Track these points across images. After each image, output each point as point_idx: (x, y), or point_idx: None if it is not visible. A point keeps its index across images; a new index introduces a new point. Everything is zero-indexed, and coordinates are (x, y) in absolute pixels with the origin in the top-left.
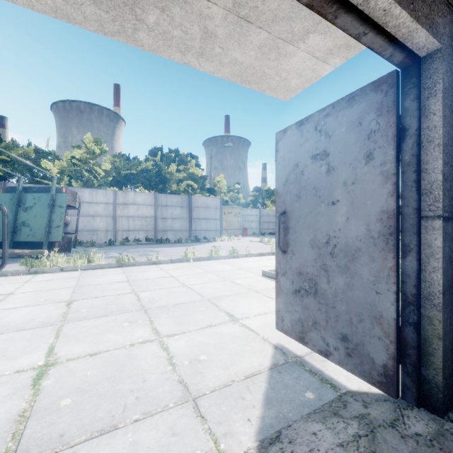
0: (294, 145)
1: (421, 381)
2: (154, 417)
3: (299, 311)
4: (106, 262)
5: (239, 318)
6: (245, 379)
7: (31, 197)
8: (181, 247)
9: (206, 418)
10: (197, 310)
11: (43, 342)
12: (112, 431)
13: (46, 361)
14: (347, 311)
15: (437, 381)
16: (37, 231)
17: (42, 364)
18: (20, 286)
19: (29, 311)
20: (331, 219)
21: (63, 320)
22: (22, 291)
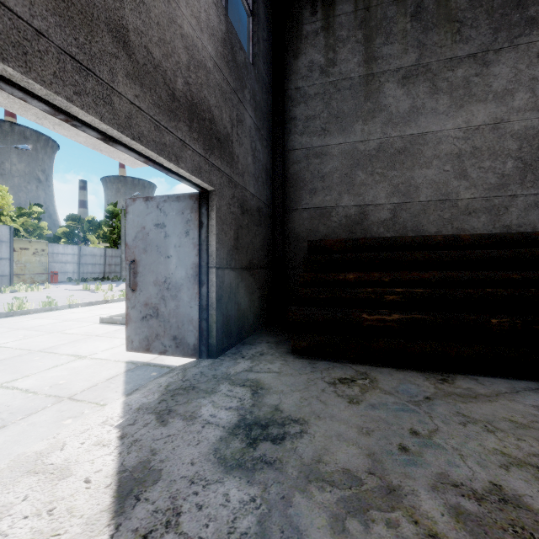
0: (142, 213)
1: (209, 346)
2: (39, 413)
3: (146, 331)
4: None
5: (87, 356)
6: (108, 380)
7: None
8: None
9: (84, 400)
10: (31, 360)
11: None
12: (3, 428)
13: None
14: (177, 321)
15: (214, 343)
16: None
17: None
18: None
19: None
20: (167, 267)
21: None
22: None
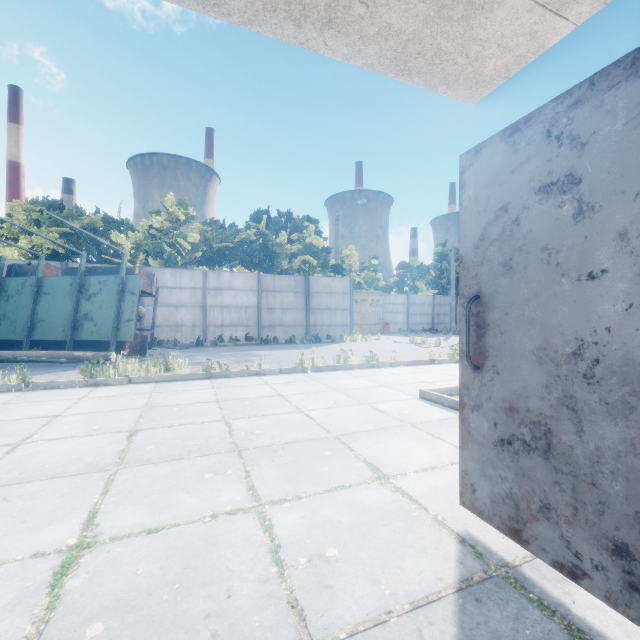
0: (499, 172)
1: None
2: None
3: (510, 479)
4: (190, 371)
5: (390, 475)
6: (413, 611)
7: (96, 280)
8: (295, 350)
9: None
10: (320, 455)
11: (83, 502)
12: None
13: (80, 538)
14: (630, 497)
15: None
16: (102, 326)
17: (73, 544)
18: (72, 404)
19: (75, 444)
20: (586, 307)
21: (118, 463)
22: (73, 412)
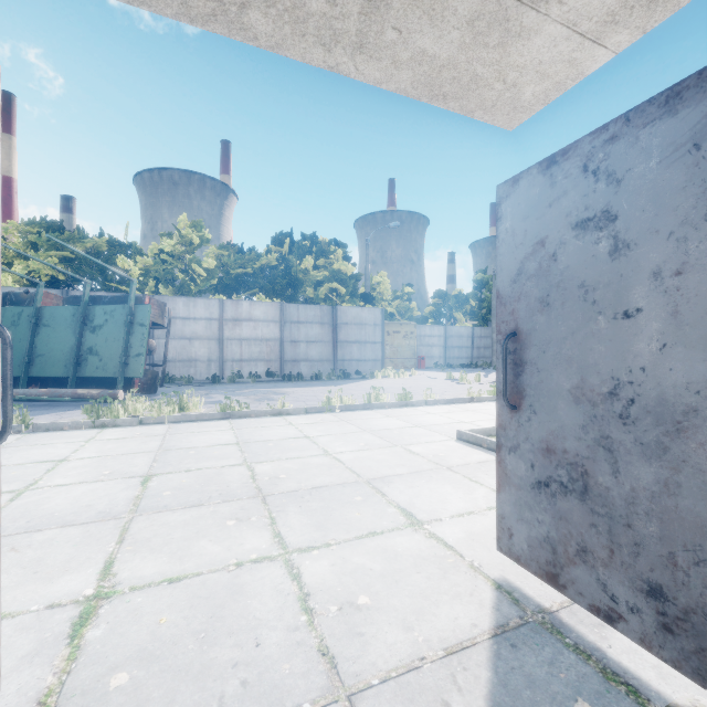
0: (536, 205)
1: None
2: None
3: (547, 522)
4: (207, 411)
5: (424, 521)
6: (447, 657)
7: (101, 311)
8: (321, 387)
9: None
10: (350, 501)
11: (98, 551)
12: None
13: (98, 588)
14: (663, 538)
15: None
16: (109, 361)
17: (90, 595)
18: (78, 447)
19: (85, 491)
20: (622, 346)
21: (133, 510)
22: (80, 456)
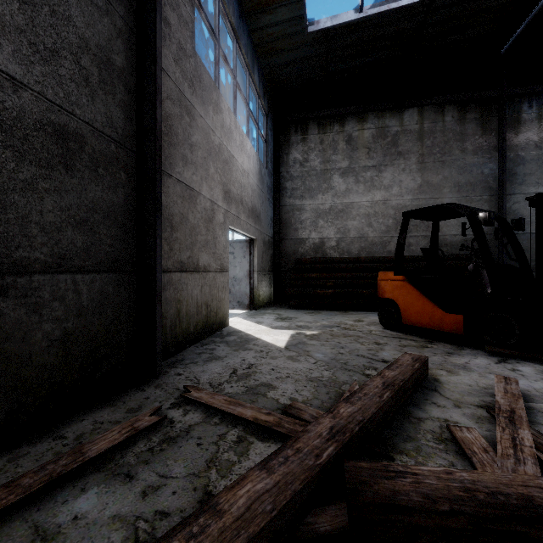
0: None
1: (254, 305)
2: None
3: None
4: None
5: None
6: None
7: None
8: None
9: None
10: None
11: None
12: None
13: None
14: (239, 295)
15: (256, 303)
16: None
17: None
18: None
19: None
20: (235, 271)
21: None
22: None
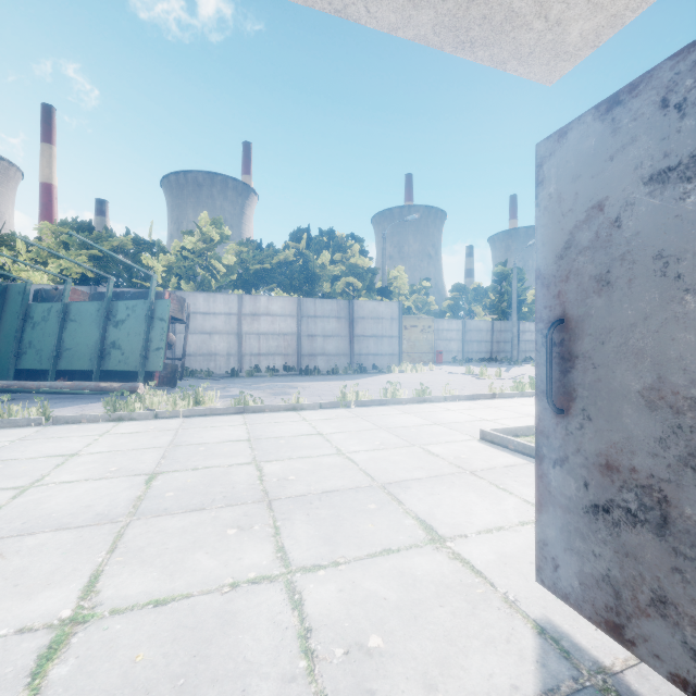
0: (591, 160)
1: None
2: None
3: (607, 557)
4: (222, 405)
5: (446, 537)
6: None
7: (123, 306)
8: (337, 381)
9: None
10: (363, 509)
11: (86, 561)
12: None
13: (76, 609)
14: None
15: None
16: (130, 355)
17: (66, 618)
18: (92, 441)
19: (88, 489)
20: None
21: (132, 512)
22: (91, 450)
